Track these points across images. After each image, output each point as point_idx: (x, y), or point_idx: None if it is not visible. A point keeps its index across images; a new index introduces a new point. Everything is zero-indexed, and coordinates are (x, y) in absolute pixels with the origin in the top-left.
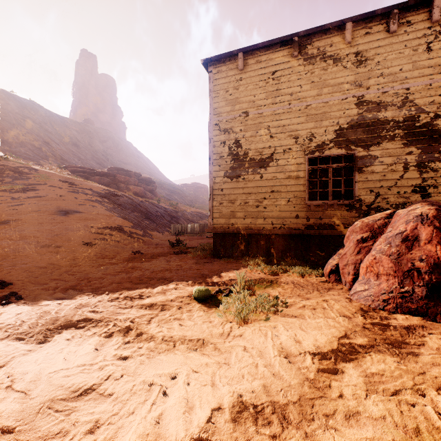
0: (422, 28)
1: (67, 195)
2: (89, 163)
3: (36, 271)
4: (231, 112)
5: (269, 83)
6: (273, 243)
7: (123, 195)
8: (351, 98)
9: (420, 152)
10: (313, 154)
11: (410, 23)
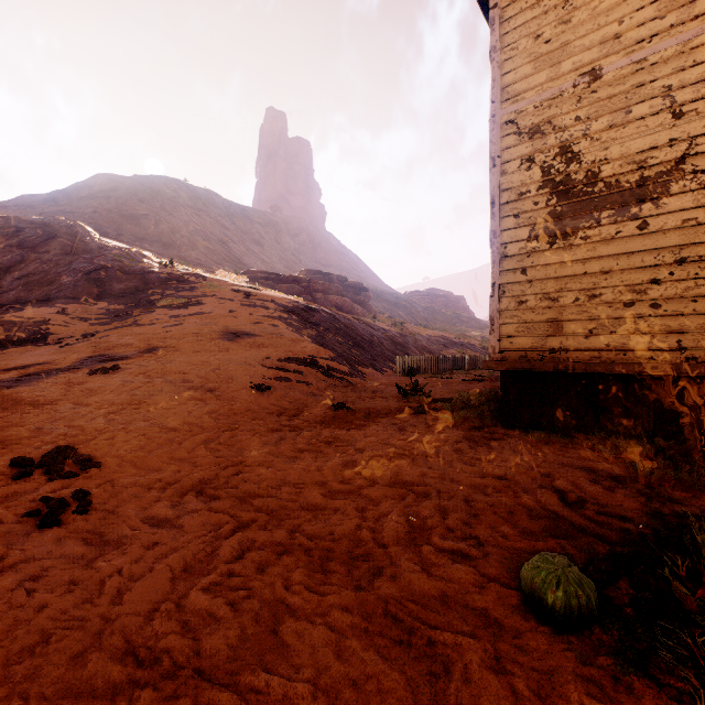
0: None
1: (240, 310)
2: (275, 268)
3: (156, 436)
4: (550, 83)
5: None
6: (683, 401)
7: (320, 309)
8: None
9: None
10: None
11: None
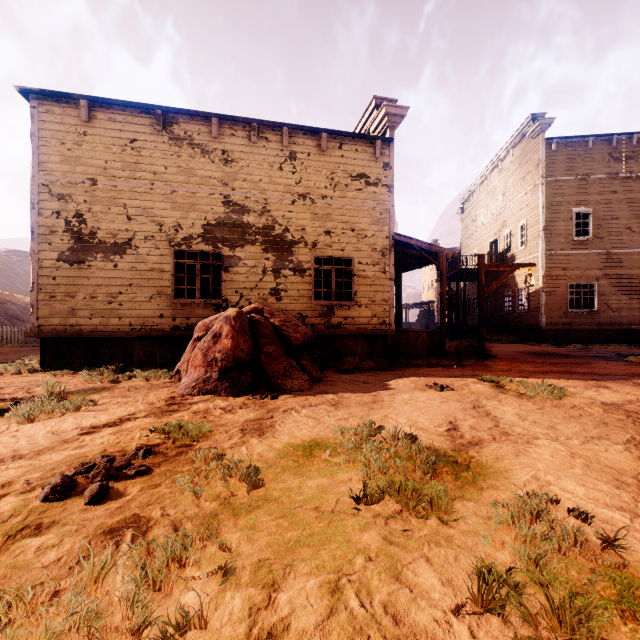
0: (277, 148)
1: None
2: None
3: None
4: (71, 174)
5: (127, 152)
6: (133, 348)
7: None
8: (219, 196)
9: (275, 259)
10: (180, 247)
11: (268, 140)
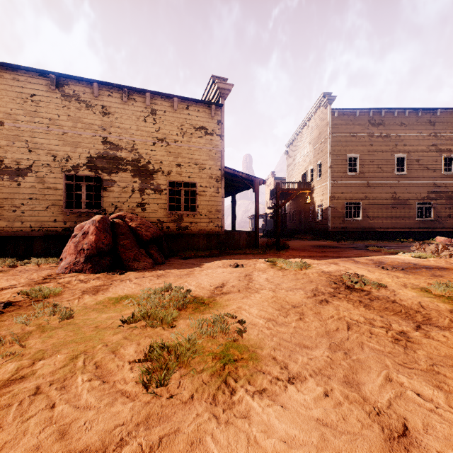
0: (142, 106)
1: None
2: None
3: None
4: None
5: (28, 103)
6: (33, 244)
7: None
8: (99, 137)
9: (141, 182)
10: (70, 172)
11: (135, 100)
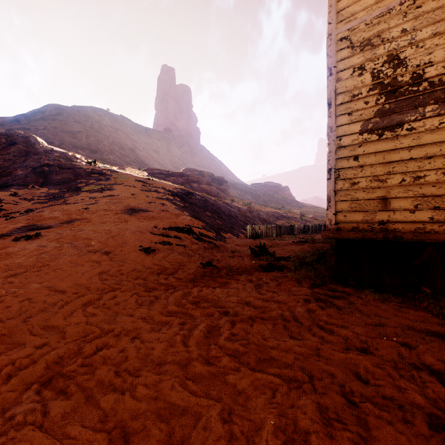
0: None
1: (139, 193)
2: (166, 167)
3: (41, 300)
4: (379, 3)
5: None
6: None
7: (195, 193)
8: None
9: None
10: None
11: None
